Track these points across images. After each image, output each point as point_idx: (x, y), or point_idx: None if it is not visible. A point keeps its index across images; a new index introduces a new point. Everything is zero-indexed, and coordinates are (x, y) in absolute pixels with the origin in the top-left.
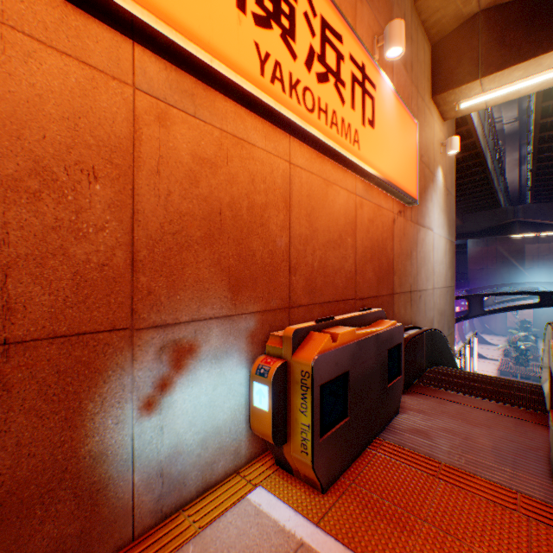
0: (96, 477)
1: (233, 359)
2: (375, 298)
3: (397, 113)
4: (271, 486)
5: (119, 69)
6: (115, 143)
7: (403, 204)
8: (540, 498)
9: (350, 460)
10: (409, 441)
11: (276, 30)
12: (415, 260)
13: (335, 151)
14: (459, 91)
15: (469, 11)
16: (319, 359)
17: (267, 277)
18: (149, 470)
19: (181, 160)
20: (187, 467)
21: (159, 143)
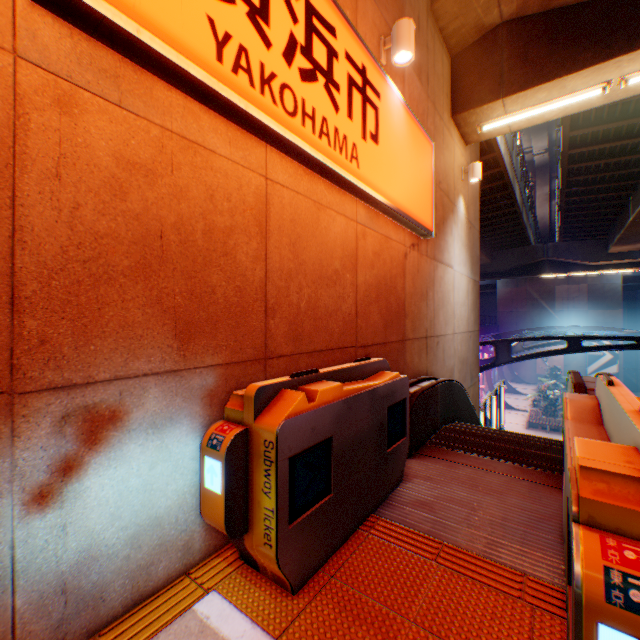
0: None
1: (182, 426)
2: (382, 345)
3: (408, 130)
4: (229, 589)
5: None
6: None
7: (418, 236)
8: (548, 580)
9: (334, 547)
10: (409, 516)
11: (240, 6)
12: (432, 301)
13: (327, 167)
14: (480, 111)
15: (491, 22)
16: (287, 424)
17: (233, 321)
18: (42, 587)
19: (98, 162)
20: (108, 576)
21: (60, 136)
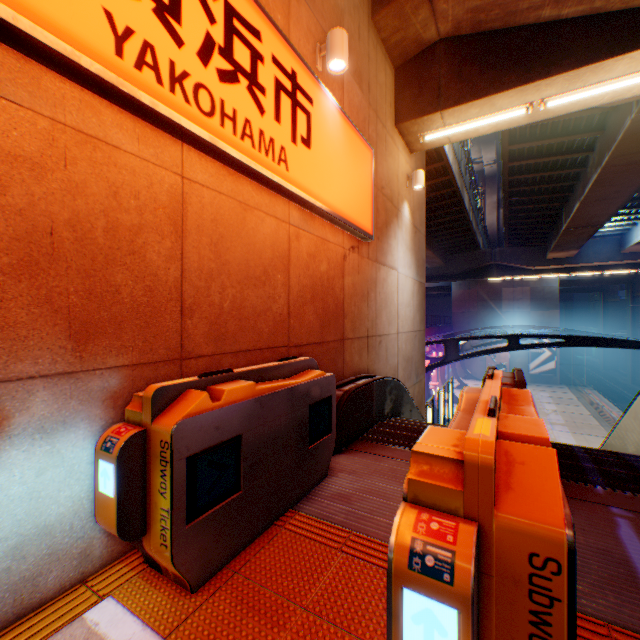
0: None
1: (79, 430)
2: (319, 345)
3: (346, 136)
4: (126, 594)
5: None
6: None
7: (359, 239)
8: None
9: (244, 544)
10: (326, 509)
11: (146, 2)
12: (374, 302)
13: (251, 169)
14: (422, 122)
15: (430, 38)
16: (185, 424)
17: (143, 321)
18: None
19: None
20: None
21: None
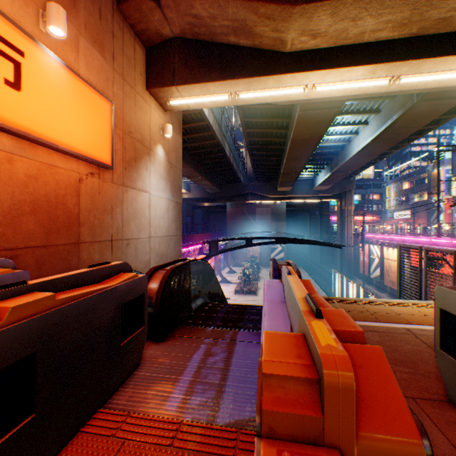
0: None
1: None
2: (44, 247)
3: (75, 88)
4: None
5: None
6: None
7: (101, 167)
8: None
9: None
10: None
11: None
12: (121, 215)
13: None
14: (165, 91)
15: (168, 34)
16: None
17: None
18: None
19: None
20: None
21: None
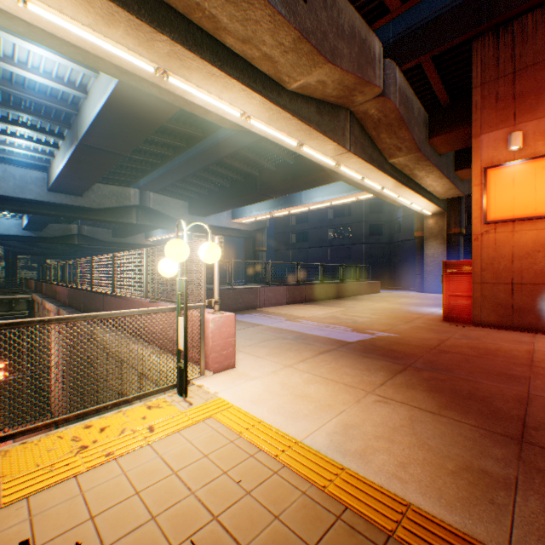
0: (538, 314)
1: None
2: None
3: None
4: None
5: (544, 226)
6: (543, 243)
7: None
8: None
9: None
10: None
11: None
12: None
13: None
14: None
15: None
16: None
17: None
18: None
19: None
20: None
21: None
